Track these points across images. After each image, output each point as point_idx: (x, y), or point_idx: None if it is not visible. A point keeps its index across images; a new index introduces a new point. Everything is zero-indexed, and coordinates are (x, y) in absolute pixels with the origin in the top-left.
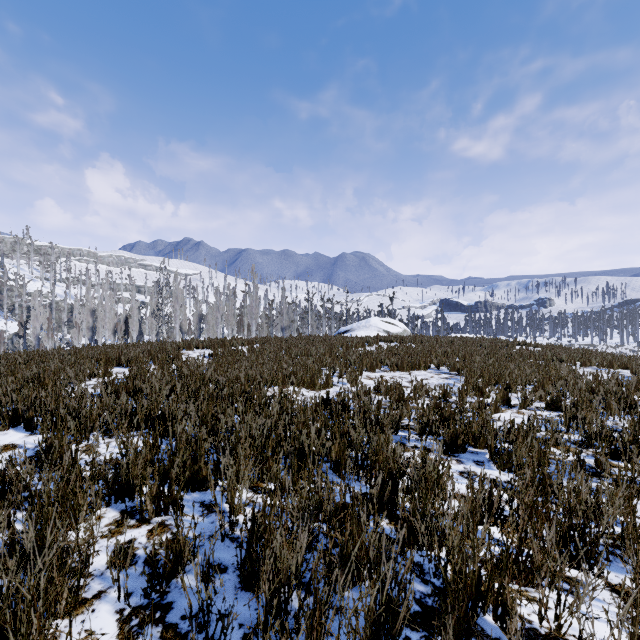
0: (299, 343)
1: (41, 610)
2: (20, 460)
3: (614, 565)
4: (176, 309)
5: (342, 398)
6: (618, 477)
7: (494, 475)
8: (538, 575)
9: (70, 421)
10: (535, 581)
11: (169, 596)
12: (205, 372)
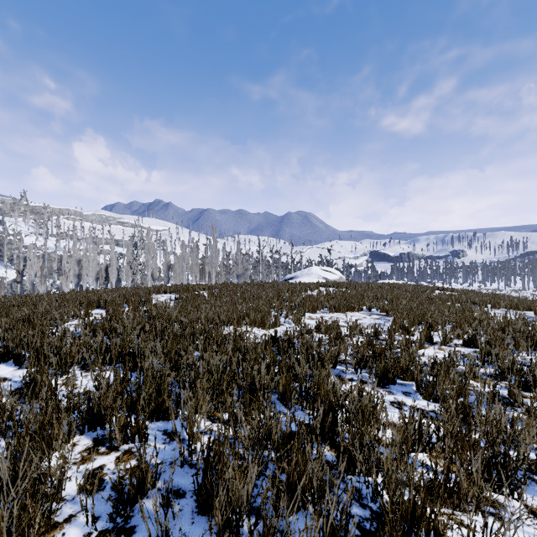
0: (251, 288)
1: (14, 536)
2: (4, 394)
3: (530, 488)
4: (148, 259)
5: (288, 336)
6: (531, 408)
7: (421, 405)
8: (466, 502)
9: (52, 357)
10: (462, 505)
11: (132, 520)
12: (171, 314)
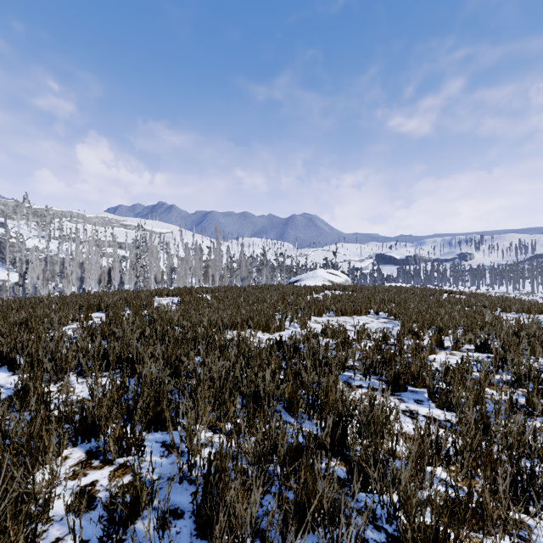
0: (256, 291)
1: None
2: None
3: None
4: (151, 262)
5: (293, 341)
6: None
7: (434, 414)
8: (493, 527)
9: (47, 363)
10: (486, 528)
11: None
12: (172, 317)
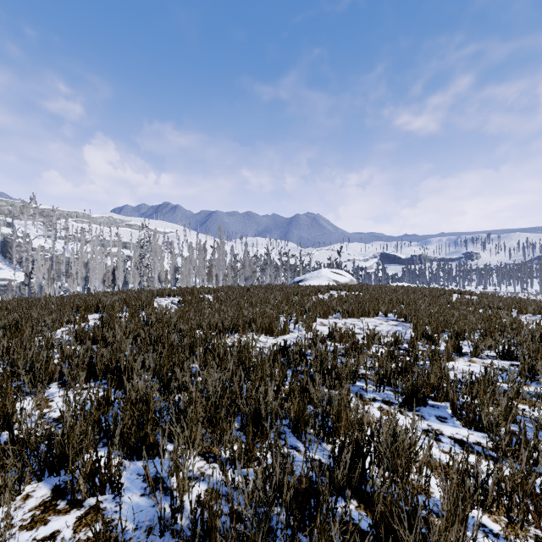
0: (259, 291)
1: None
2: None
3: None
4: (155, 262)
5: (299, 346)
6: None
7: (461, 434)
8: None
9: (24, 374)
10: None
11: None
12: (170, 320)
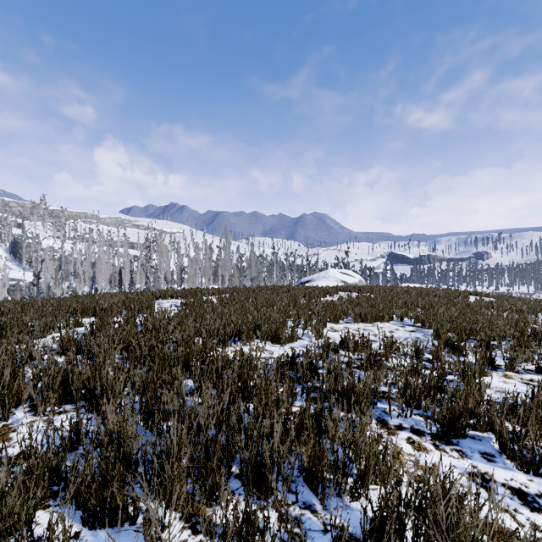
0: (265, 293)
1: None
2: None
3: None
4: (161, 262)
5: (309, 357)
6: None
7: (517, 481)
8: None
9: None
10: None
11: None
12: (167, 326)
